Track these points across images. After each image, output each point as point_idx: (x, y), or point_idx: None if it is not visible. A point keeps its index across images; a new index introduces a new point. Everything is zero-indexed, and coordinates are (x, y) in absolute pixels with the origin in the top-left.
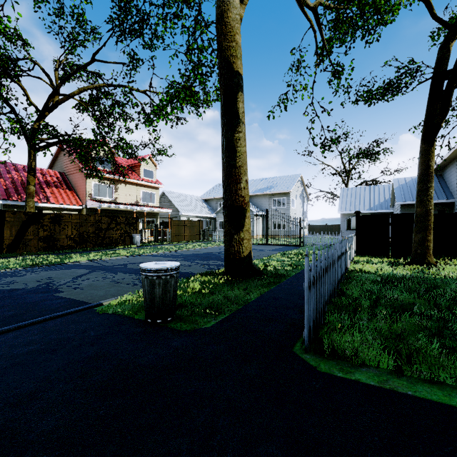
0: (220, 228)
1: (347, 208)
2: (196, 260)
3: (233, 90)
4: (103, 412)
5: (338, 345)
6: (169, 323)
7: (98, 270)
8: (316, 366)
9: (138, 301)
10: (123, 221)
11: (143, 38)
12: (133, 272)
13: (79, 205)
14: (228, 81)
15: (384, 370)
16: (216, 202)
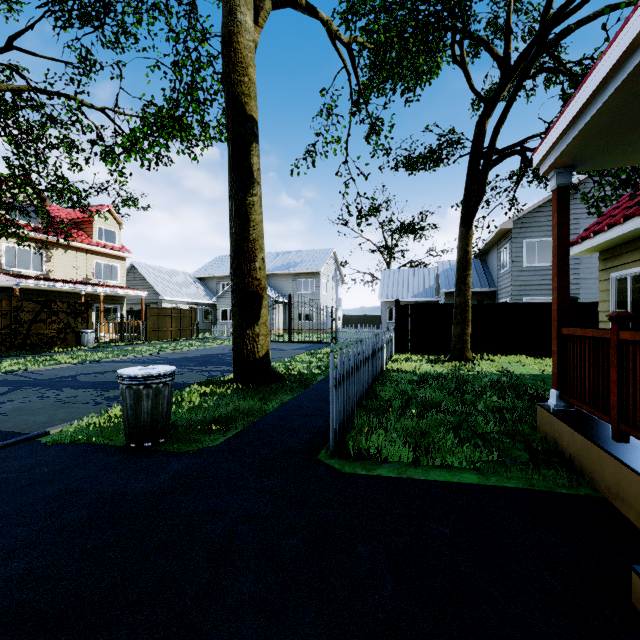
0: (223, 319)
1: (389, 295)
2: (189, 365)
3: (246, 139)
4: (91, 545)
5: (364, 446)
6: (162, 446)
7: (27, 386)
8: (341, 469)
9: (110, 424)
10: (64, 309)
11: (102, 31)
12: (91, 386)
13: None
14: (238, 127)
15: (404, 463)
16: (216, 282)
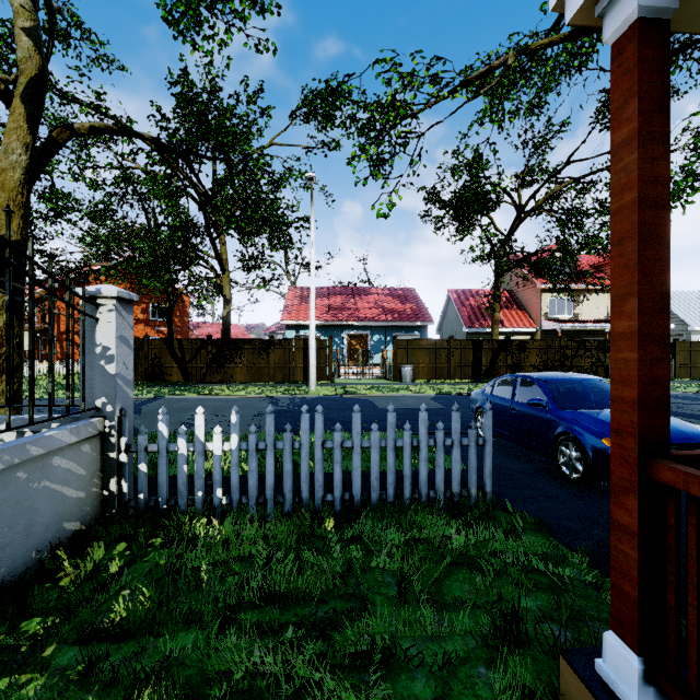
0: None
1: None
2: None
3: None
4: None
5: None
6: None
7: None
8: None
9: None
10: (595, 346)
11: None
12: None
13: (532, 327)
14: None
15: None
16: None
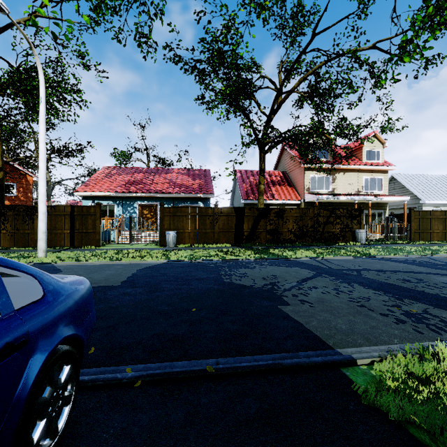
0: None
1: None
2: None
3: None
4: None
5: None
6: None
7: (324, 274)
8: None
9: None
10: (344, 214)
11: None
12: (378, 287)
13: (298, 200)
14: None
15: None
16: None
